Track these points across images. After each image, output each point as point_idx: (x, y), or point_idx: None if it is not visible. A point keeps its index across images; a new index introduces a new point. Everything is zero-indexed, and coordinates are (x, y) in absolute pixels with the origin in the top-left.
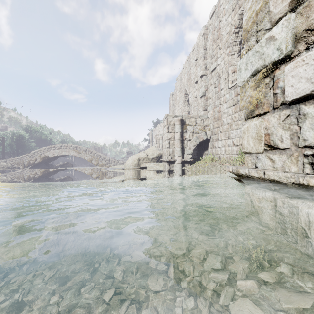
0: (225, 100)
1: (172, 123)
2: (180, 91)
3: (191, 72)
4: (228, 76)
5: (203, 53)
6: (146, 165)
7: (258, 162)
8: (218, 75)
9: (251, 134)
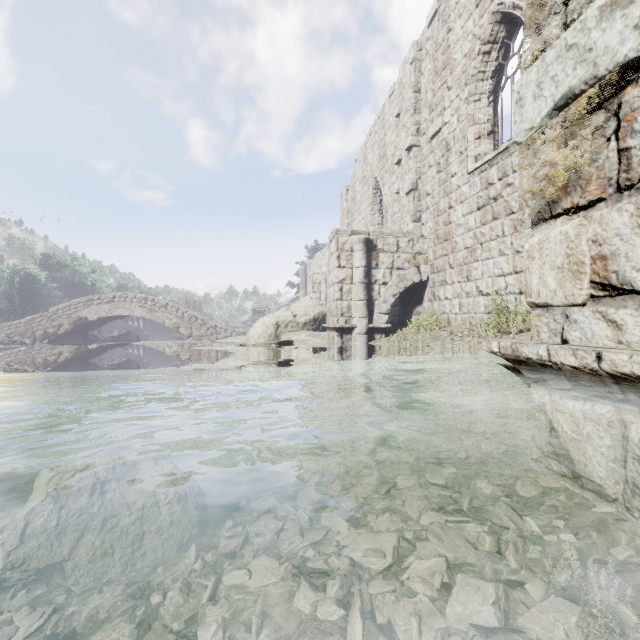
0: (461, 199)
1: (347, 247)
2: (364, 181)
3: (386, 141)
4: (468, 147)
5: (412, 99)
6: (293, 337)
7: (570, 329)
8: (445, 145)
9: (551, 259)
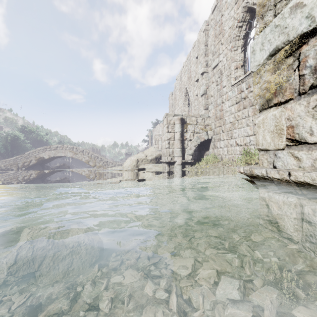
0: (228, 98)
1: (172, 122)
2: (180, 90)
3: (191, 70)
4: (231, 73)
5: (204, 49)
6: (145, 166)
7: (277, 161)
8: (220, 72)
9: (268, 127)
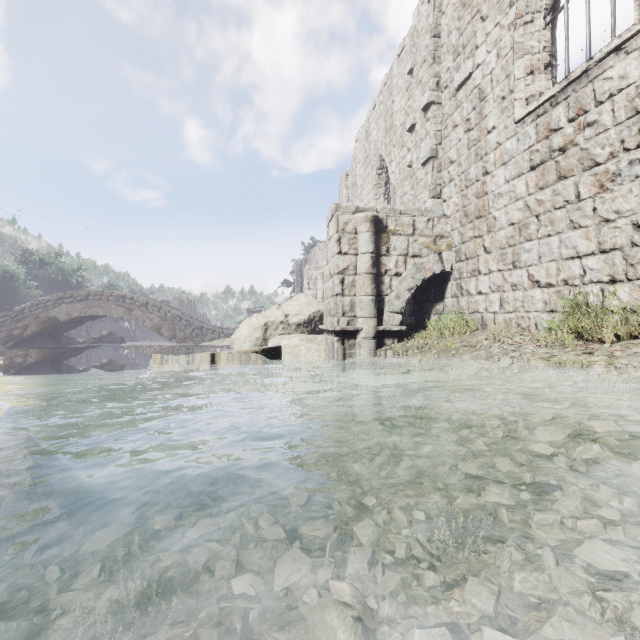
0: (504, 159)
1: (350, 228)
2: (367, 162)
3: (394, 110)
4: (515, 87)
5: (431, 45)
6: (283, 341)
7: None
8: (478, 93)
9: None
